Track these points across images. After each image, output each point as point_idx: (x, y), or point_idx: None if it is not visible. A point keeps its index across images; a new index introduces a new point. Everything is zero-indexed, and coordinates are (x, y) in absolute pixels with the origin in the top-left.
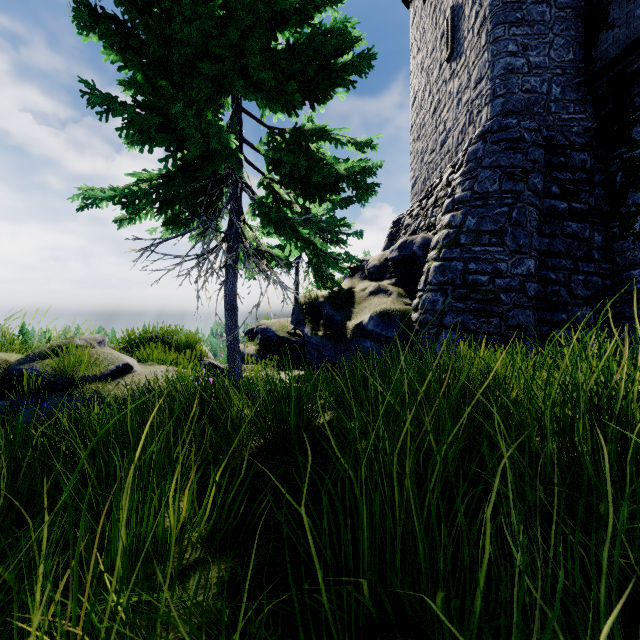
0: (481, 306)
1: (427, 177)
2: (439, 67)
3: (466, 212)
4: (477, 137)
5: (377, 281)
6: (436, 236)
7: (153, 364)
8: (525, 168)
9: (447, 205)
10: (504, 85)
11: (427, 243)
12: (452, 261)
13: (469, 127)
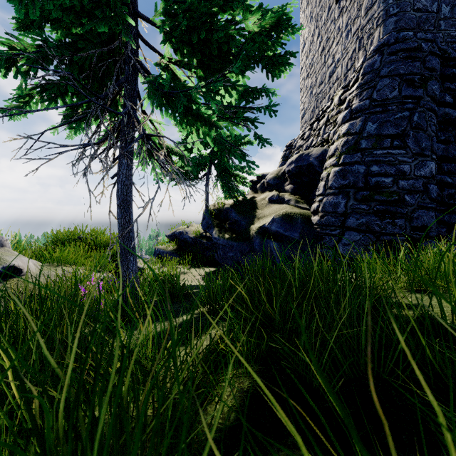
0: (385, 207)
1: (316, 106)
2: (328, 10)
3: (365, 119)
4: (373, 52)
5: (275, 191)
6: (334, 145)
7: (58, 265)
8: (423, 75)
9: (344, 116)
10: (397, 4)
11: (322, 154)
12: (353, 165)
13: (359, 52)
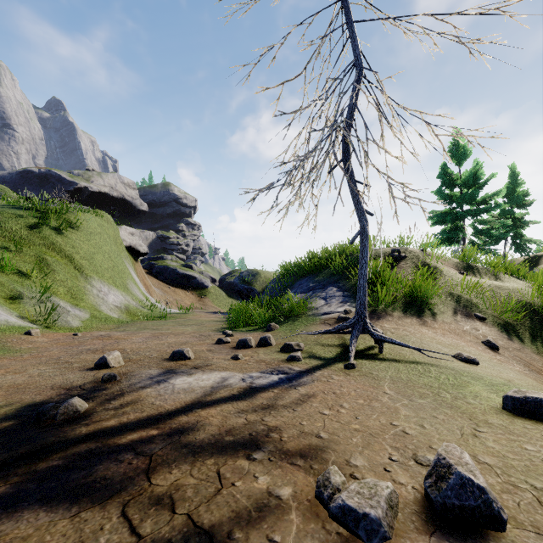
0: None
1: None
2: None
3: None
4: None
5: None
6: None
7: None
8: None
9: None
10: None
11: None
12: None
13: None
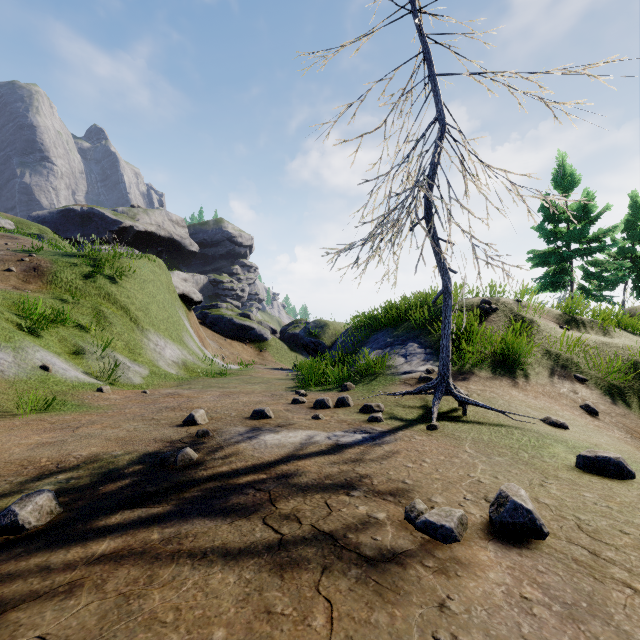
0: None
1: None
2: None
3: None
4: None
5: None
6: None
7: None
8: None
9: None
10: None
11: None
12: None
13: None
